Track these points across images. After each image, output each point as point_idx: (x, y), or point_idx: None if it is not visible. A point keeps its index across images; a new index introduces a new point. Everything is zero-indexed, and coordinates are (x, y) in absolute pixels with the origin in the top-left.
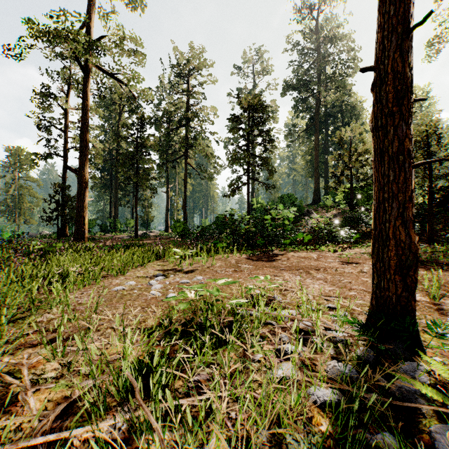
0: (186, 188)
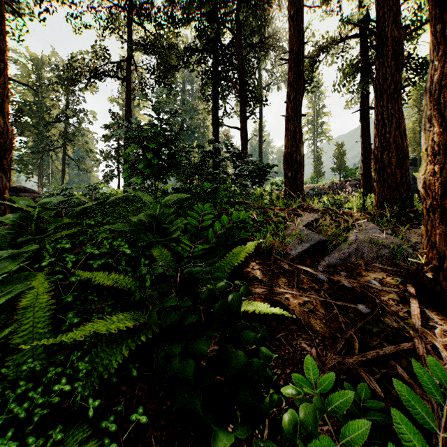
0: (64, 176)
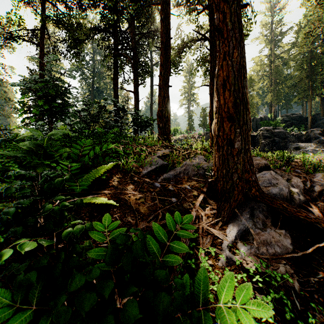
0: None
